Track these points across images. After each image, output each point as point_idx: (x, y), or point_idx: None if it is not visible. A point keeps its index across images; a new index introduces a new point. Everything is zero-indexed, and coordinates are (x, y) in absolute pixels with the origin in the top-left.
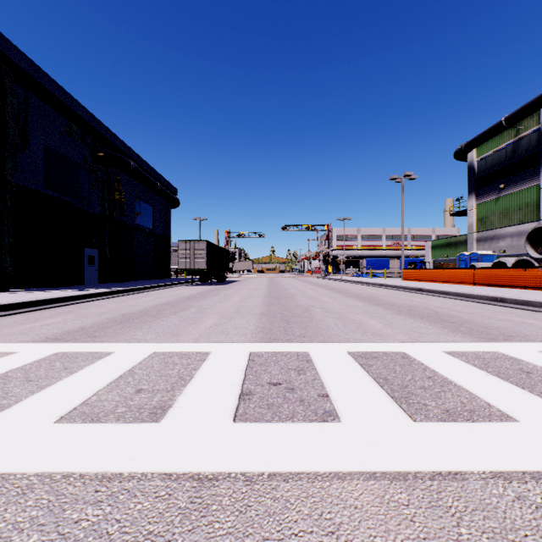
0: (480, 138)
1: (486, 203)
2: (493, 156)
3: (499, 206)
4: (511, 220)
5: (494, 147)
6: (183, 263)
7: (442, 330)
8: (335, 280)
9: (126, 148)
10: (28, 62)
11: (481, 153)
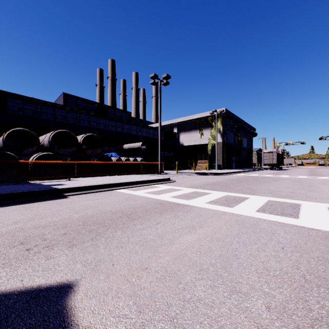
0: None
1: None
2: None
3: None
4: None
5: None
6: (265, 161)
7: None
8: None
9: (242, 121)
10: (228, 112)
11: None
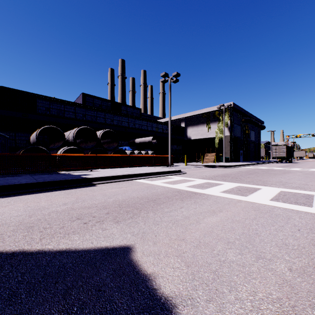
0: None
1: None
2: None
3: None
4: None
5: None
6: (274, 154)
7: None
8: None
9: (250, 115)
10: (236, 105)
11: None
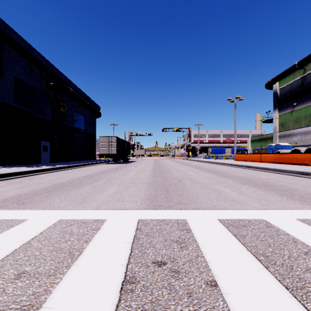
0: (281, 75)
1: (285, 114)
2: (289, 86)
3: (293, 116)
4: (300, 124)
5: (289, 81)
6: (102, 150)
7: (282, 198)
8: (194, 161)
9: (67, 80)
10: (1, 22)
11: (281, 84)
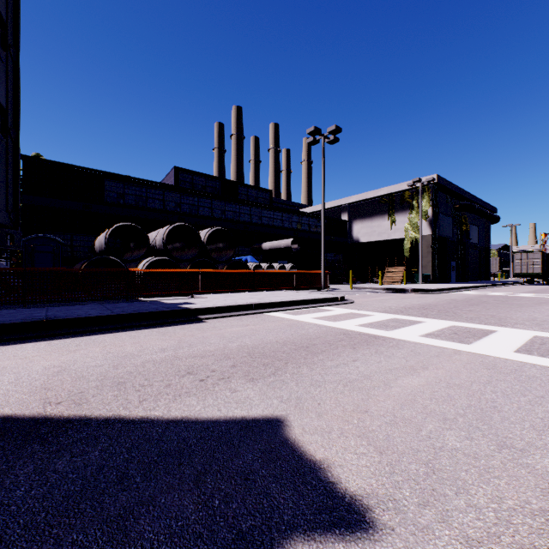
0: None
1: None
2: None
3: None
4: None
5: None
6: (518, 269)
7: None
8: None
9: (471, 196)
10: (443, 180)
11: None
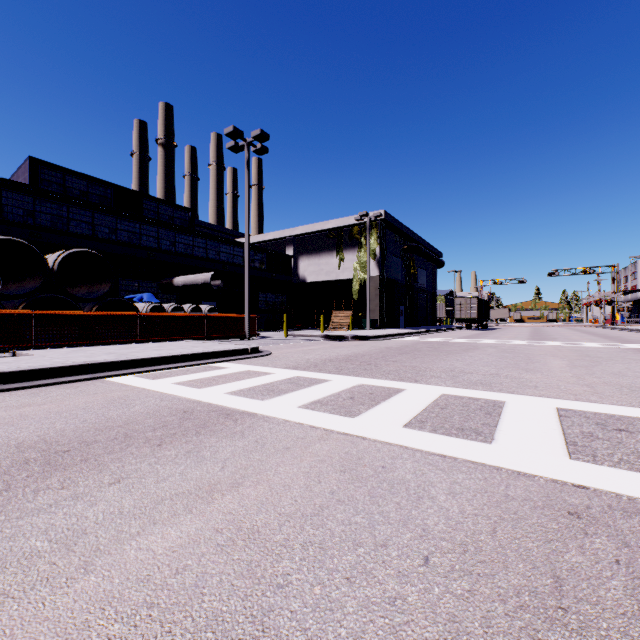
0: None
1: None
2: None
3: None
4: None
5: None
6: (458, 314)
7: (614, 342)
8: (615, 329)
9: (418, 238)
10: (391, 218)
11: None
